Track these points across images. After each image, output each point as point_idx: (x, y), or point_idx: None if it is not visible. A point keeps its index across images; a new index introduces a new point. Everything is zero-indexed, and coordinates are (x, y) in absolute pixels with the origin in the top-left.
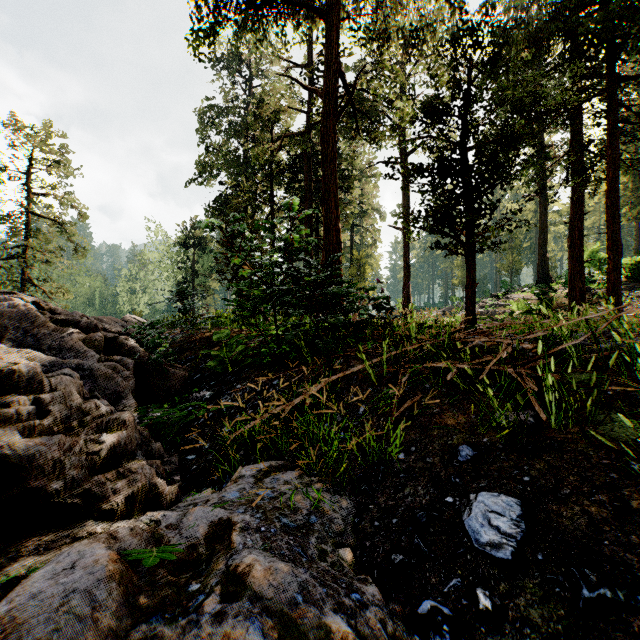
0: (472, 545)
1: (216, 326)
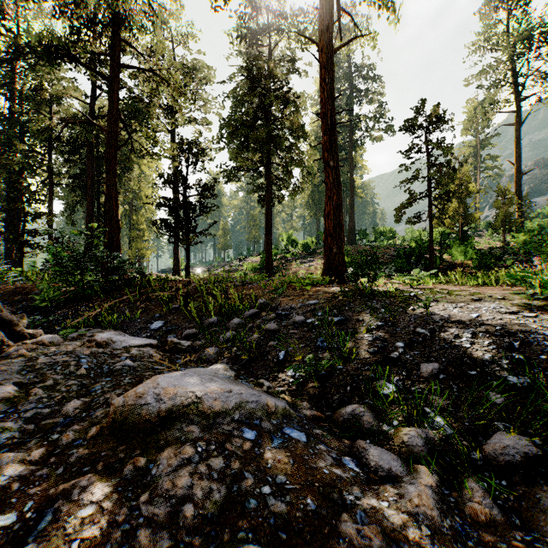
0: (150, 329)
1: (5, 281)
